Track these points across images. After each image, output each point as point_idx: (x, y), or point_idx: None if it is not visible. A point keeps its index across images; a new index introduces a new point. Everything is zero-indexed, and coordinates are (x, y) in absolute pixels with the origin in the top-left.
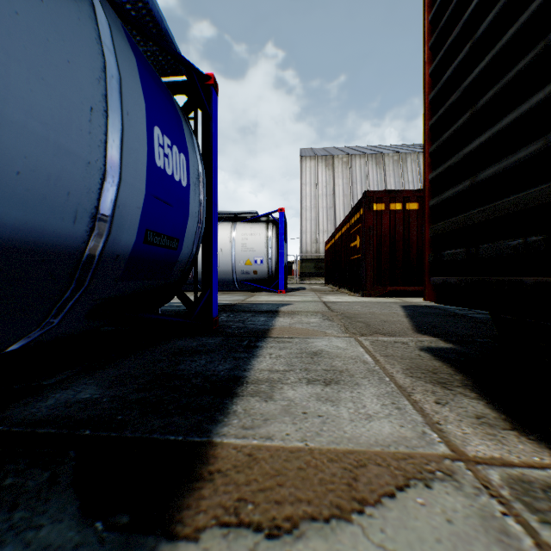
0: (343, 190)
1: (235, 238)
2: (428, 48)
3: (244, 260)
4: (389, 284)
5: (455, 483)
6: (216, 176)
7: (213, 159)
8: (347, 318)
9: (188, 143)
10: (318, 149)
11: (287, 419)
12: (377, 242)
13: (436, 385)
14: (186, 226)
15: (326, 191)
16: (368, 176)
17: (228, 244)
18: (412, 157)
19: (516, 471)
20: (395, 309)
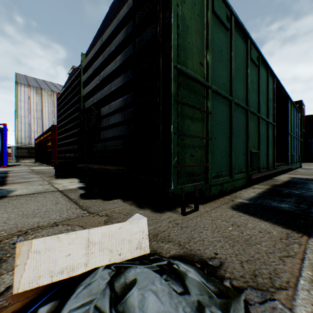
0: (48, 110)
1: None
2: (58, 109)
3: None
4: None
5: (42, 180)
6: None
7: None
8: (39, 172)
9: None
10: (31, 78)
11: (19, 181)
12: None
13: (50, 177)
14: None
15: (37, 108)
16: None
17: None
18: None
19: (50, 179)
20: None
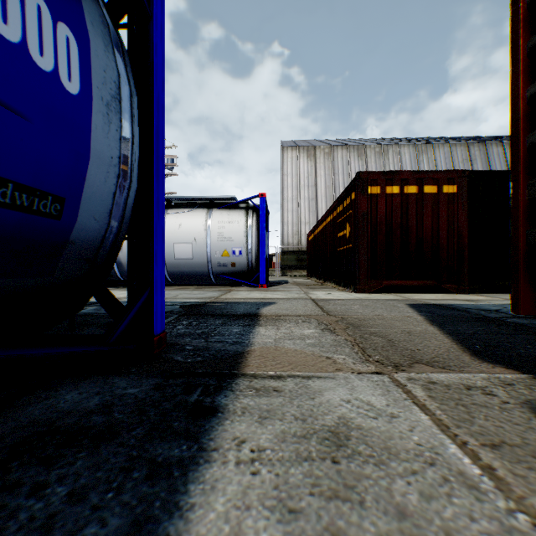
0: (325, 181)
1: (210, 227)
2: None
3: (220, 251)
4: (385, 278)
5: None
6: (162, 115)
7: (154, 84)
8: (354, 328)
9: (90, 24)
10: (299, 141)
11: None
12: (371, 230)
13: None
14: (84, 177)
15: (308, 182)
16: (350, 167)
17: (203, 232)
18: (394, 149)
19: None
20: (405, 310)
